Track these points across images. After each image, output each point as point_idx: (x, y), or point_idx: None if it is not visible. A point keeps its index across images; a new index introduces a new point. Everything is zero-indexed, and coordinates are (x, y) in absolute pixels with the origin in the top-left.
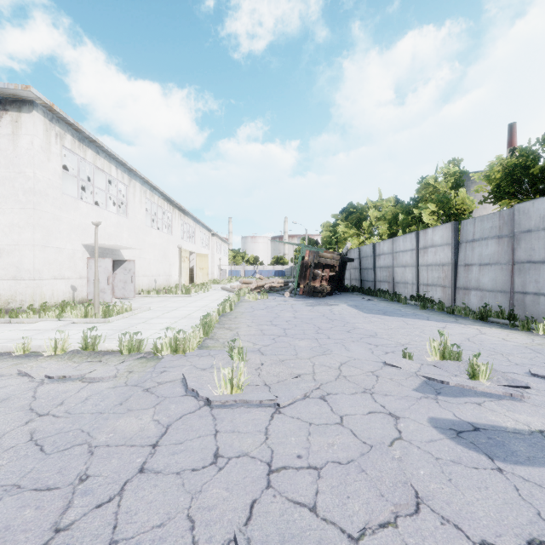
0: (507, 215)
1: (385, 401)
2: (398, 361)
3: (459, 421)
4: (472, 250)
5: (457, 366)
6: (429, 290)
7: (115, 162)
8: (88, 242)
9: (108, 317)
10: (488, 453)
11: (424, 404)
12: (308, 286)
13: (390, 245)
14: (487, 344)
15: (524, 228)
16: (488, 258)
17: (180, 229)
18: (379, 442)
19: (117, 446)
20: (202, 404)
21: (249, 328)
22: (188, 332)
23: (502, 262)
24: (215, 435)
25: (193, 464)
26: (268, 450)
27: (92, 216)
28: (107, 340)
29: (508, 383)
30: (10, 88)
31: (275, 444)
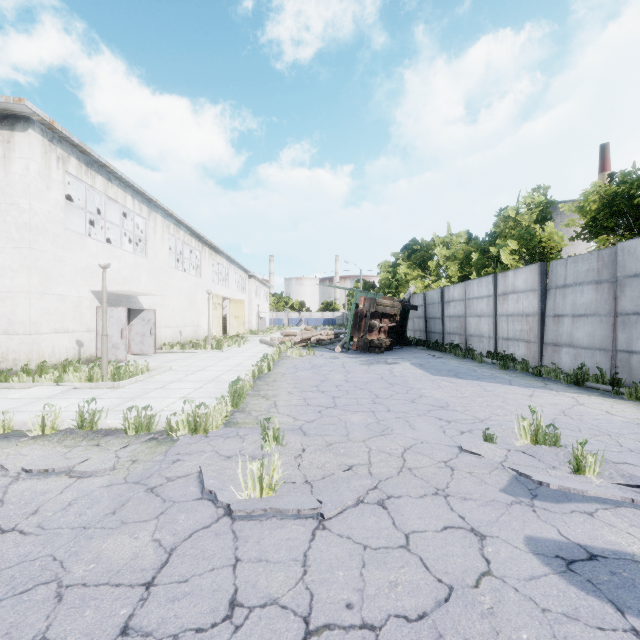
0: (608, 255)
1: (464, 509)
2: (478, 446)
3: (567, 544)
4: (563, 298)
5: (555, 454)
6: (510, 346)
7: (131, 191)
8: (97, 287)
9: (118, 381)
10: (614, 600)
11: (517, 515)
12: (363, 340)
13: (462, 290)
14: (588, 420)
15: (629, 272)
16: (583, 308)
17: (210, 270)
18: (461, 584)
19: (96, 586)
20: (221, 514)
21: (290, 396)
22: (211, 406)
23: (602, 313)
24: (233, 567)
25: (199, 619)
26: (306, 593)
27: (102, 256)
28: (112, 413)
29: (625, 481)
30: (0, 102)
31: (316, 584)
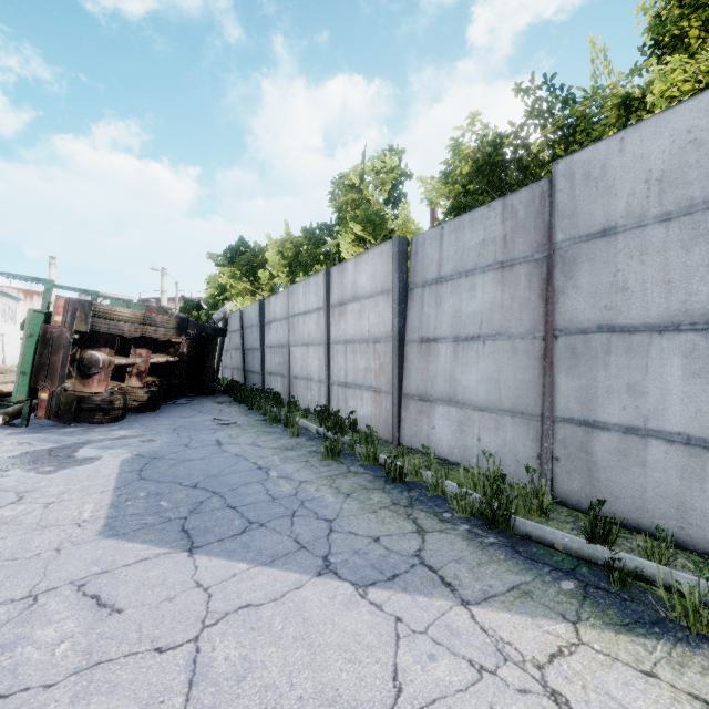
0: (527, 202)
1: None
2: None
3: None
4: (436, 304)
5: None
6: (349, 397)
7: None
8: None
9: None
10: None
11: None
12: (56, 396)
13: (285, 302)
14: None
15: (588, 226)
16: (476, 322)
17: None
18: None
19: None
20: None
21: None
22: None
23: (516, 332)
24: None
25: None
26: None
27: None
28: None
29: None
30: None
31: None
